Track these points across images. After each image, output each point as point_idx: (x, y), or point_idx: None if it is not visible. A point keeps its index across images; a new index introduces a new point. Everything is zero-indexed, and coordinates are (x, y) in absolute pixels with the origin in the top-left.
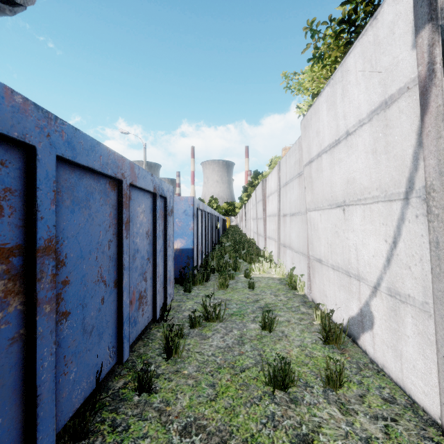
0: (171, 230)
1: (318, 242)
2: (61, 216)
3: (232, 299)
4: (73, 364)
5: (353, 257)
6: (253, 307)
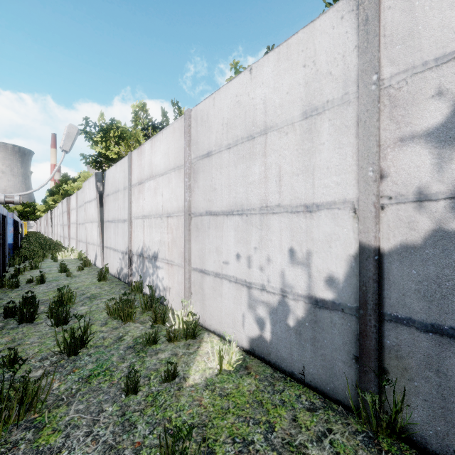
0: (7, 232)
1: (88, 236)
2: None
3: (44, 265)
4: None
5: (94, 238)
6: (56, 266)
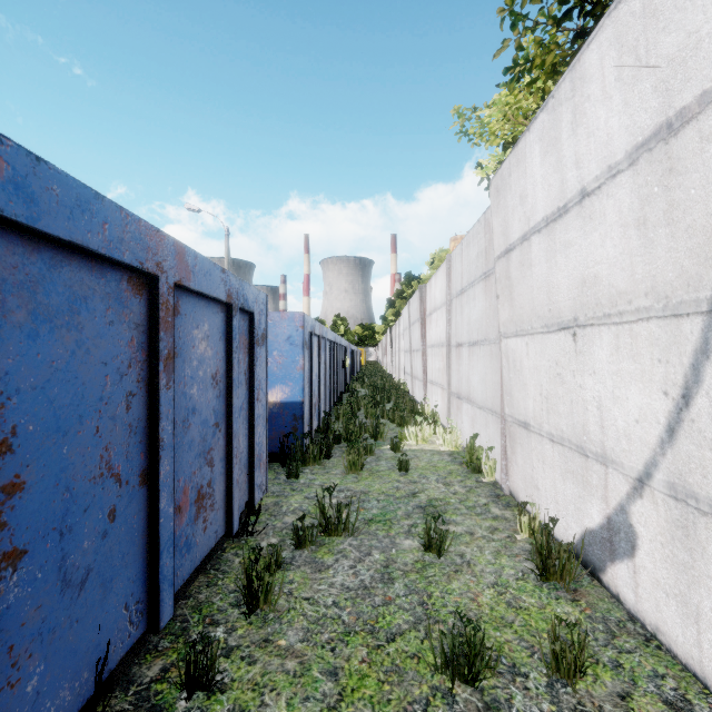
0: (261, 371)
1: (521, 392)
2: (0, 345)
3: (370, 491)
4: (34, 659)
5: (593, 420)
6: (407, 507)
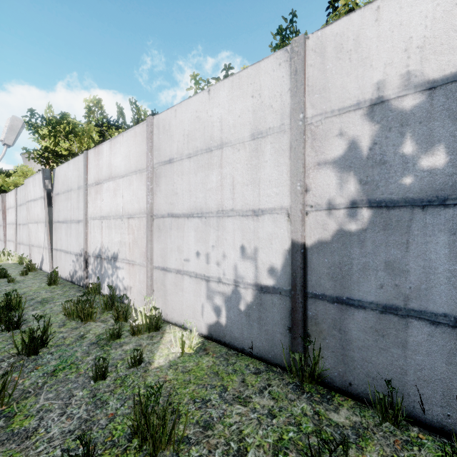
0: None
1: (32, 237)
2: None
3: None
4: None
5: (40, 240)
6: None
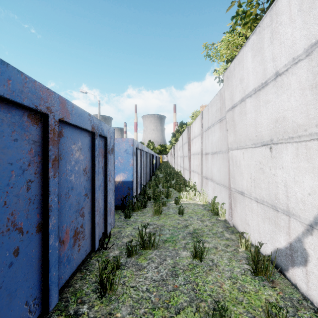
0: (111, 166)
1: (240, 177)
2: None
3: (165, 224)
4: None
5: (281, 192)
6: (183, 233)
